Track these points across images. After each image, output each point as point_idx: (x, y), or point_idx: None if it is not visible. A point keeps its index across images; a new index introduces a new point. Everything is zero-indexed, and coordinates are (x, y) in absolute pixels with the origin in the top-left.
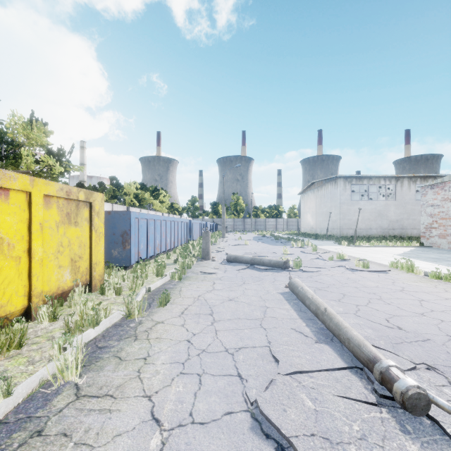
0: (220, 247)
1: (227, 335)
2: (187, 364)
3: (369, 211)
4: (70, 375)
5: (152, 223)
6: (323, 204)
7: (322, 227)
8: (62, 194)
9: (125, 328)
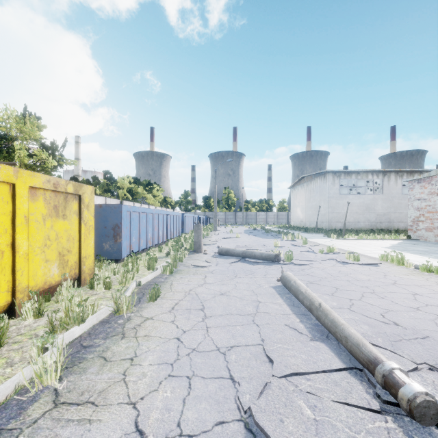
0: (212, 240)
1: (218, 332)
2: (176, 365)
3: (357, 204)
4: (49, 379)
5: (144, 217)
6: (312, 197)
7: (311, 220)
8: (49, 186)
9: (113, 325)
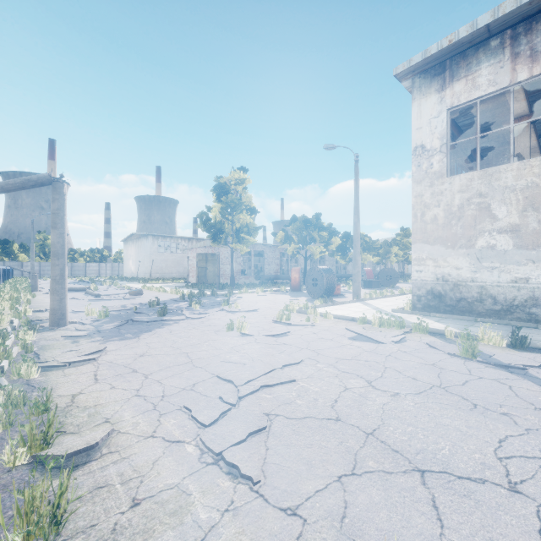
0: (40, 287)
1: None
2: None
3: (171, 260)
4: None
5: None
6: (140, 253)
7: (139, 272)
8: None
9: None
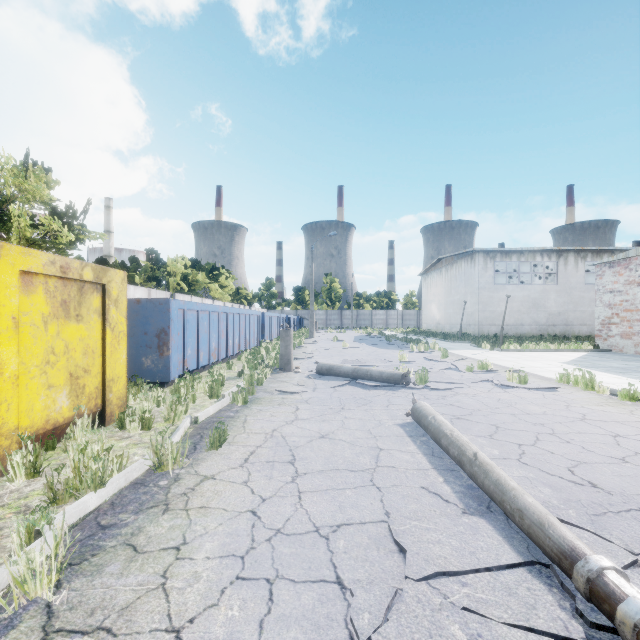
0: (307, 352)
1: (317, 501)
2: (248, 559)
3: (520, 299)
4: (38, 587)
5: (205, 317)
6: (454, 289)
7: (453, 322)
8: (53, 270)
9: (151, 489)
